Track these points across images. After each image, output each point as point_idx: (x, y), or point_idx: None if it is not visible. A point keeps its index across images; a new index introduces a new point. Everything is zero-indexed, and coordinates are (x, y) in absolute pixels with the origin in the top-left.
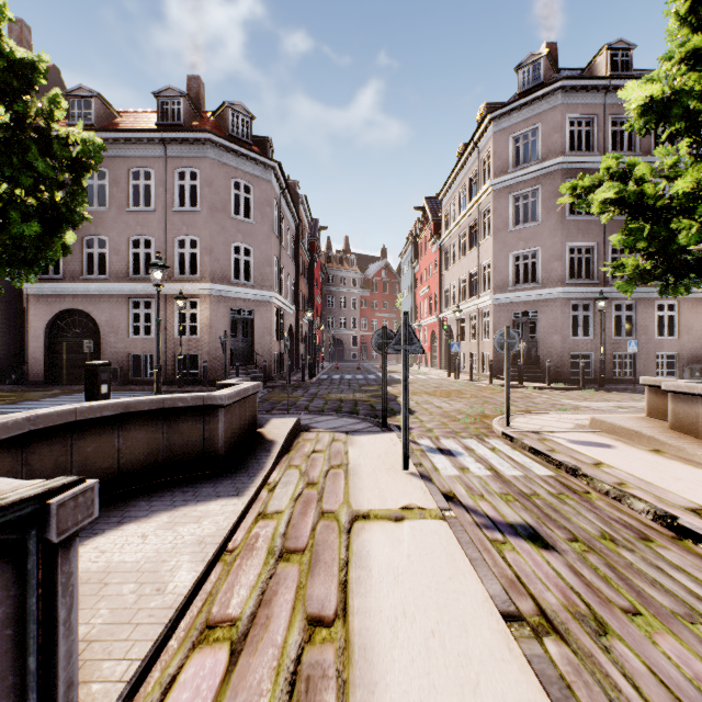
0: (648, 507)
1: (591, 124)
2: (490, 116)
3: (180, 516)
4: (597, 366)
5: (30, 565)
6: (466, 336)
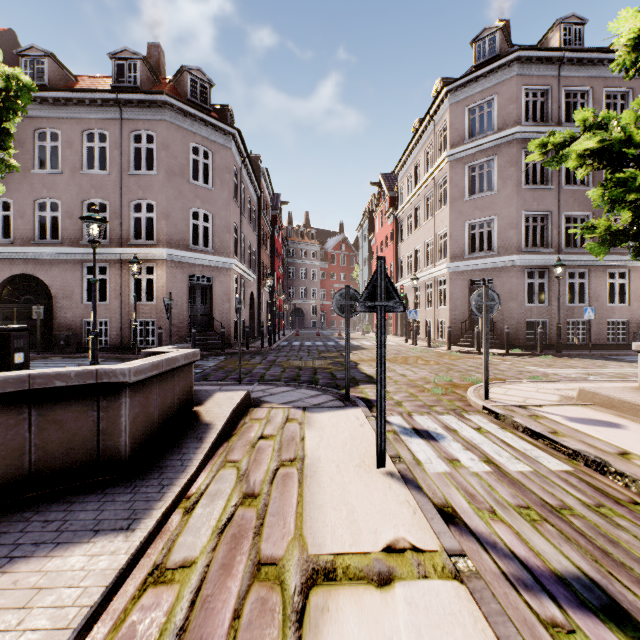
0: None
1: (546, 95)
2: (447, 88)
3: (3, 587)
4: (551, 333)
5: None
6: (422, 304)
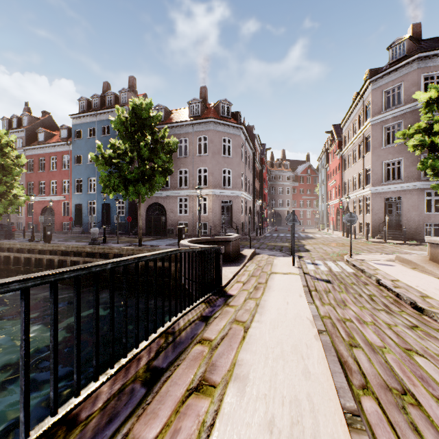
0: (375, 278)
1: None
2: (369, 80)
3: (224, 268)
4: None
5: (219, 256)
6: (356, 211)
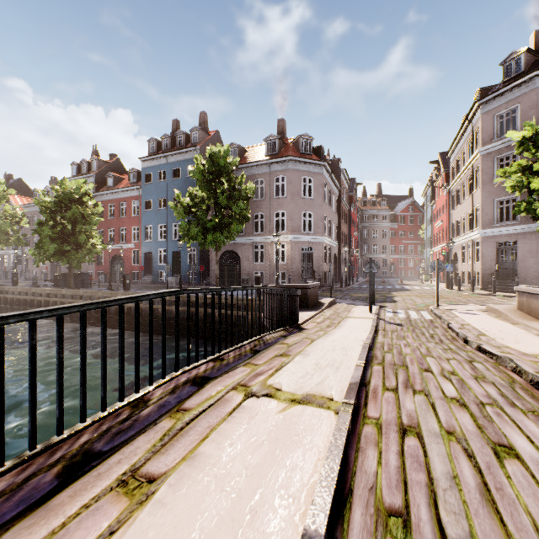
0: (446, 322)
1: None
2: (478, 103)
3: (301, 312)
4: None
5: (295, 297)
6: (465, 259)
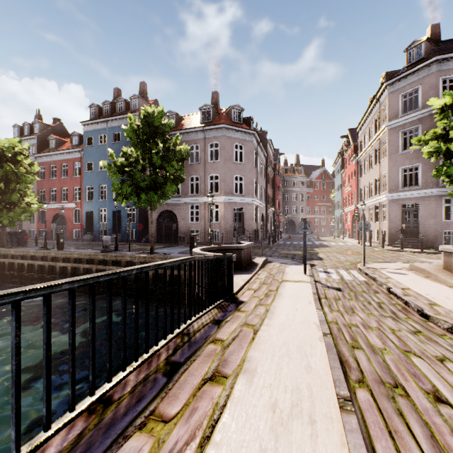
0: (386, 286)
1: None
2: (386, 84)
3: (235, 276)
4: None
5: (230, 263)
6: (373, 219)
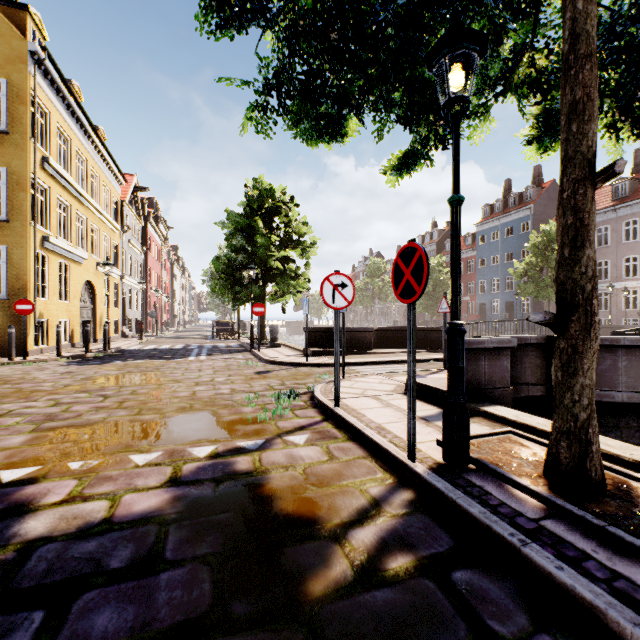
0: None
1: None
2: None
3: None
4: None
5: None
6: None
